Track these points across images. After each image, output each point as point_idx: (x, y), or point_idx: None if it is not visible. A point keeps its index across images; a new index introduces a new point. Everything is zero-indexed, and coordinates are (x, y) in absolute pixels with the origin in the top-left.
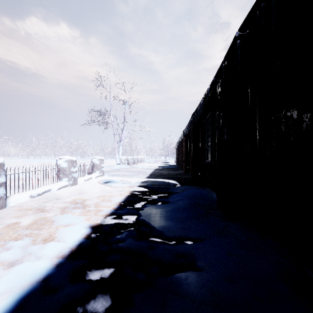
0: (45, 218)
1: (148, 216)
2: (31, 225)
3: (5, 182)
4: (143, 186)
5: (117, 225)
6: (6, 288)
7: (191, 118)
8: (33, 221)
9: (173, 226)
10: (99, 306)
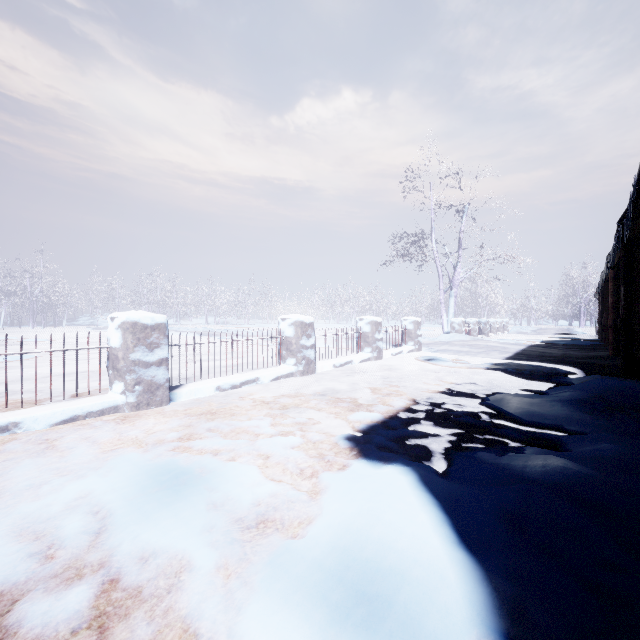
0: (360, 386)
1: (498, 401)
2: (349, 390)
3: (314, 344)
4: (495, 369)
5: (449, 404)
6: (355, 419)
7: (618, 229)
8: (349, 387)
9: (537, 413)
10: (435, 444)
